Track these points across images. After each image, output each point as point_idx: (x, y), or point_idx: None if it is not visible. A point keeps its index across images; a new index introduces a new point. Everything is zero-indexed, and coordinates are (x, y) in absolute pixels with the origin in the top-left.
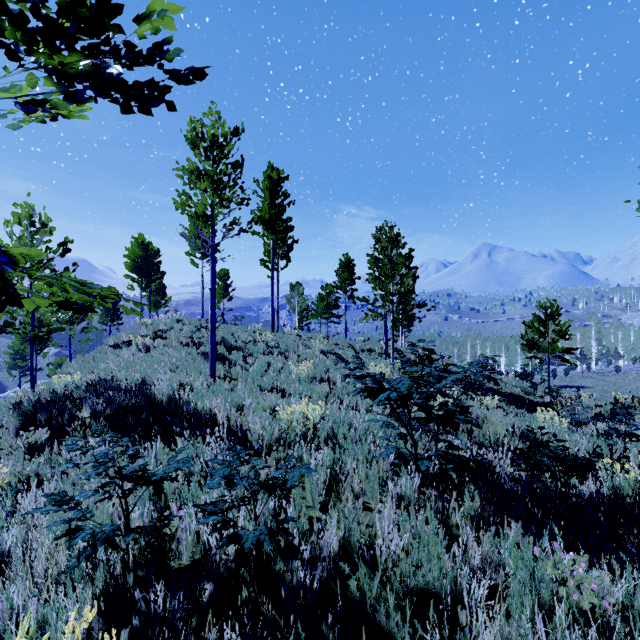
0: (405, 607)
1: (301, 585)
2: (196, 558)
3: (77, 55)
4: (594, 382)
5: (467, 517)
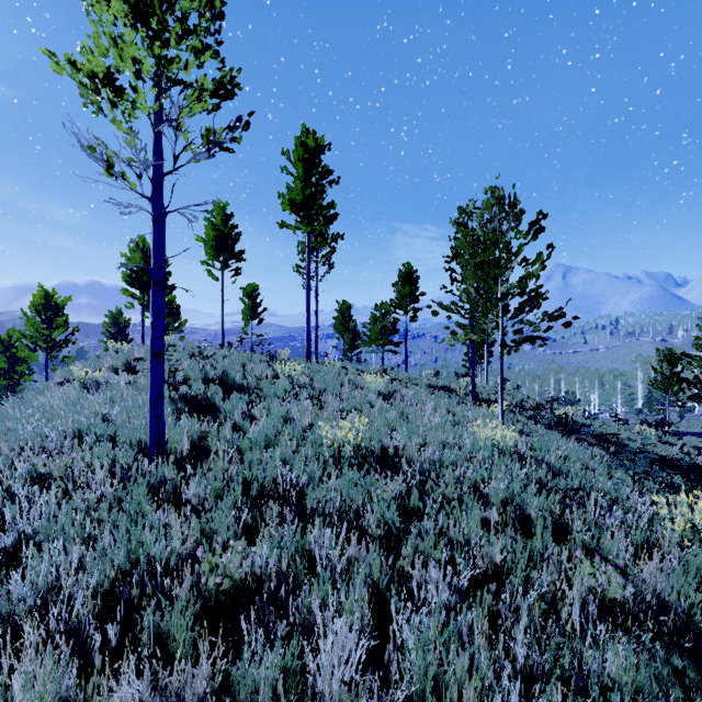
0: None
1: None
2: None
3: None
4: None
5: None
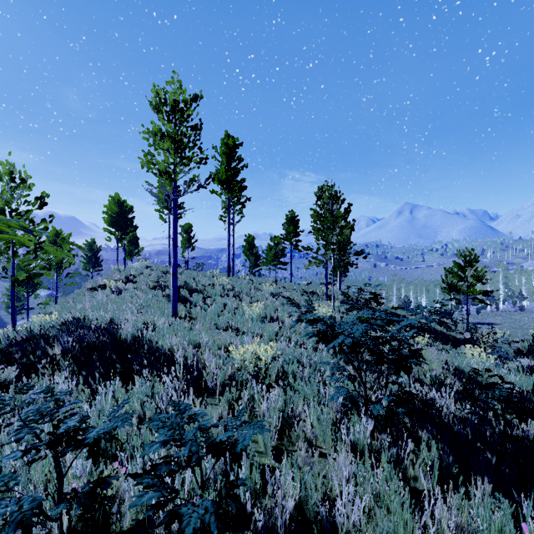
0: None
1: None
2: (140, 518)
3: None
4: (502, 319)
5: (424, 467)
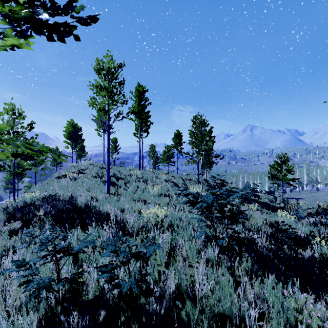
0: (212, 324)
1: (154, 312)
2: (97, 294)
3: (20, 6)
4: (305, 196)
5: (244, 271)
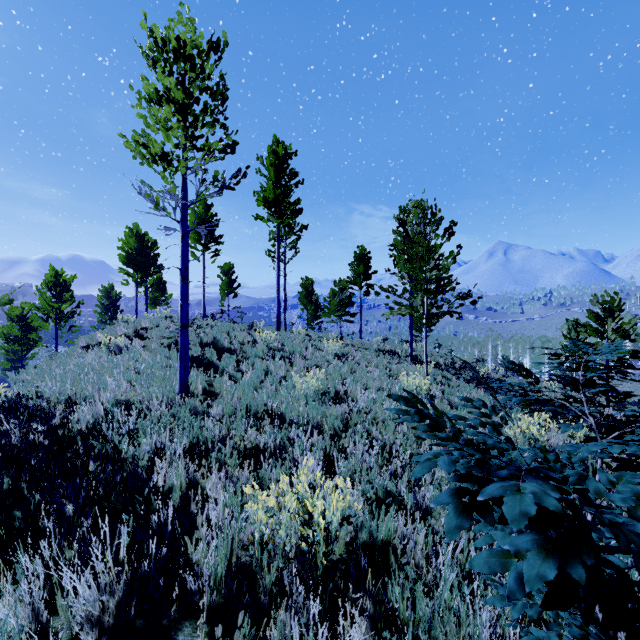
0: None
1: None
2: None
3: None
4: (632, 387)
5: None
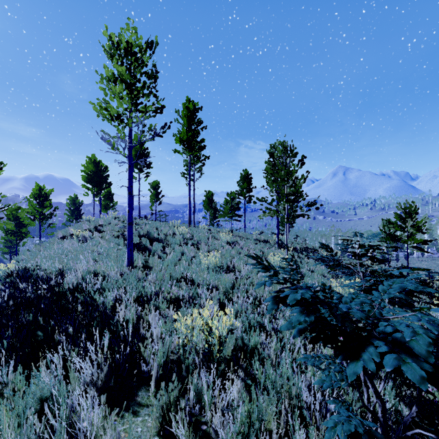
0: None
1: None
2: None
3: None
4: (428, 264)
5: None
